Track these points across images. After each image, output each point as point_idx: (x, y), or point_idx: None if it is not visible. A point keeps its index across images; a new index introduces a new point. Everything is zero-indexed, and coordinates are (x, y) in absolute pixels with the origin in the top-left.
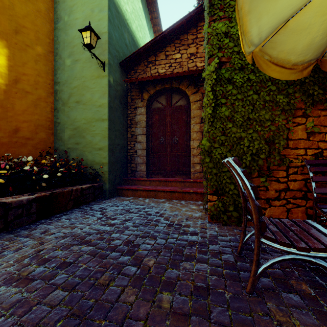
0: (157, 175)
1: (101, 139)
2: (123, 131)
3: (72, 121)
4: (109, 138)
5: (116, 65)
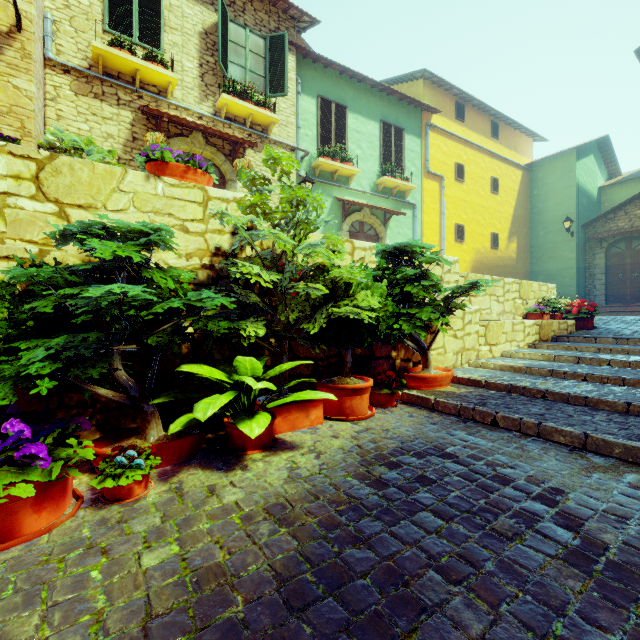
0: (616, 303)
1: (570, 280)
2: (582, 272)
3: (545, 270)
4: (576, 279)
5: (579, 228)
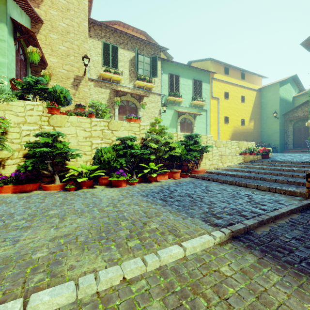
0: (297, 148)
1: (277, 138)
2: (283, 134)
3: (266, 133)
4: (279, 137)
5: (281, 116)
